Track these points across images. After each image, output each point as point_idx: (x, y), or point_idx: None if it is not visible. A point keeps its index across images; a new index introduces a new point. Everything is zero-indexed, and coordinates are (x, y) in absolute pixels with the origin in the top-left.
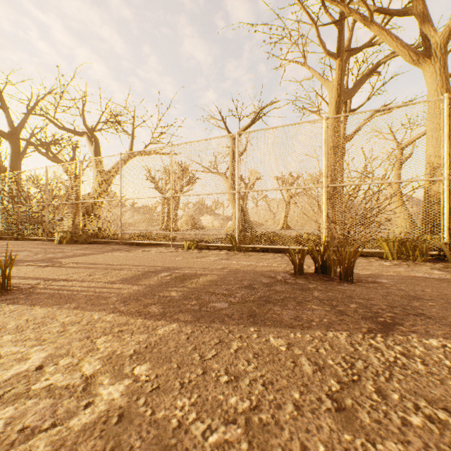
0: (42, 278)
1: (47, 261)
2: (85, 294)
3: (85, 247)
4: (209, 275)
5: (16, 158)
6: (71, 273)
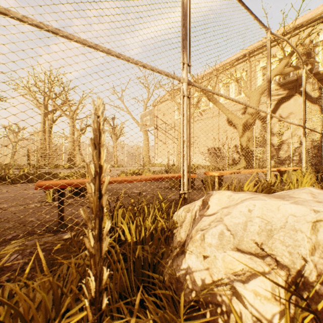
0: None
1: None
2: None
3: None
4: None
5: None
6: None
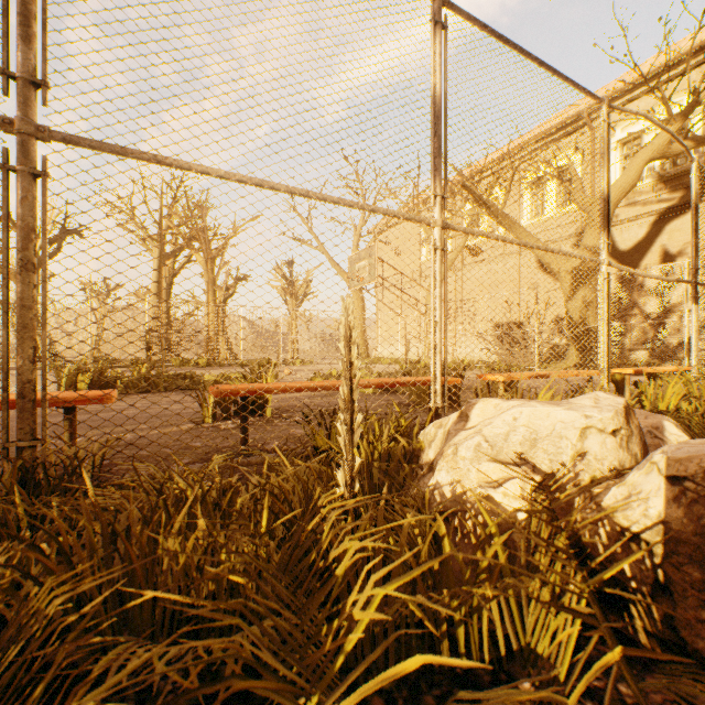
0: None
1: None
2: None
3: None
4: None
5: None
6: None
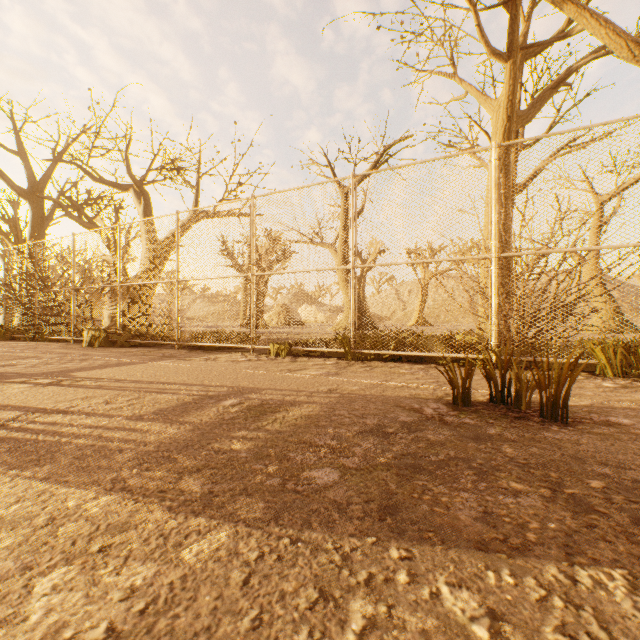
0: (27, 408)
1: (55, 375)
2: (80, 444)
3: (124, 352)
4: (306, 405)
5: (39, 225)
6: (79, 399)
